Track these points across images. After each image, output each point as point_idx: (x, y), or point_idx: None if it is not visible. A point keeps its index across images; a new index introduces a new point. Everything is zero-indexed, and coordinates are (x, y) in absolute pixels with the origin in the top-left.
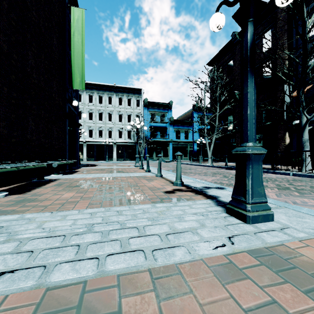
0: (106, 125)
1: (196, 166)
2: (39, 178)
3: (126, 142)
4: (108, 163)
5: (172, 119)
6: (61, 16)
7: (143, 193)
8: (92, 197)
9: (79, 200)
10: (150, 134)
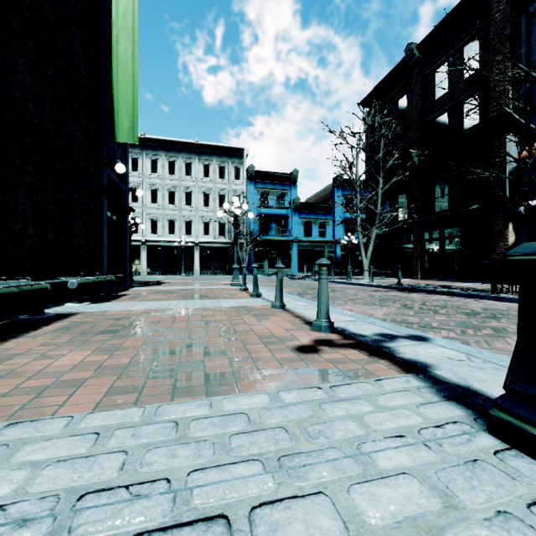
0: (181, 213)
1: (342, 284)
2: (32, 313)
3: (217, 242)
4: (184, 278)
5: (298, 202)
6: (91, 4)
7: (246, 351)
8: (126, 364)
9: (91, 375)
10: (258, 228)
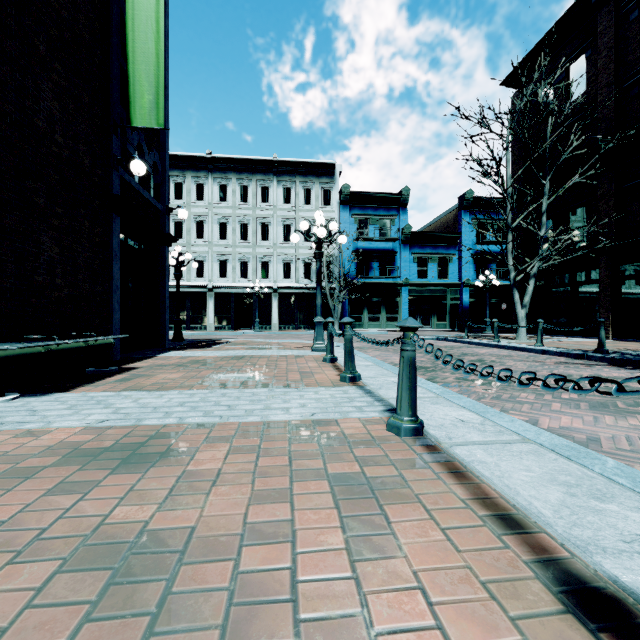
0: (256, 251)
1: (487, 347)
2: None
3: (301, 287)
4: (257, 335)
5: (409, 232)
6: None
7: None
8: None
9: None
10: (355, 268)
